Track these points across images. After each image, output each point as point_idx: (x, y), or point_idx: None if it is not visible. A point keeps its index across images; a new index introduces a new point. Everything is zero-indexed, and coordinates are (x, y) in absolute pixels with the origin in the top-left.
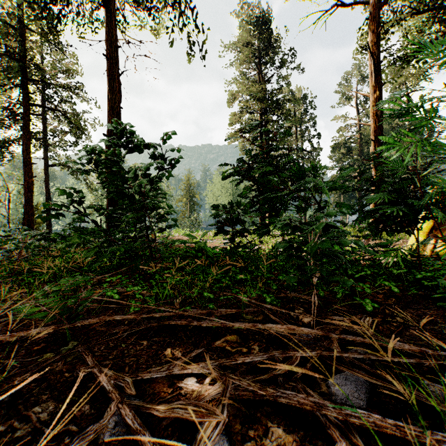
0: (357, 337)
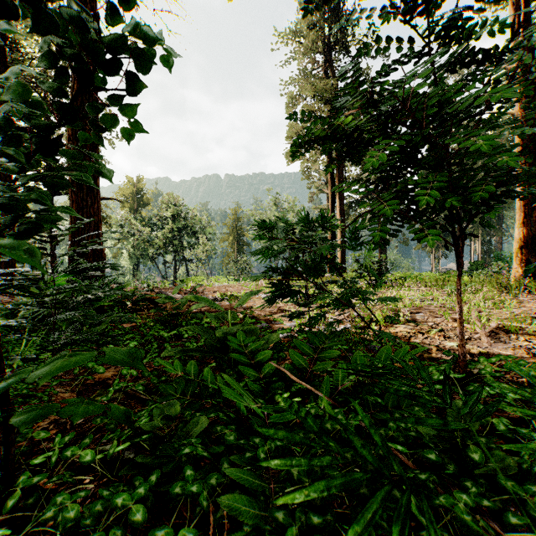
0: None
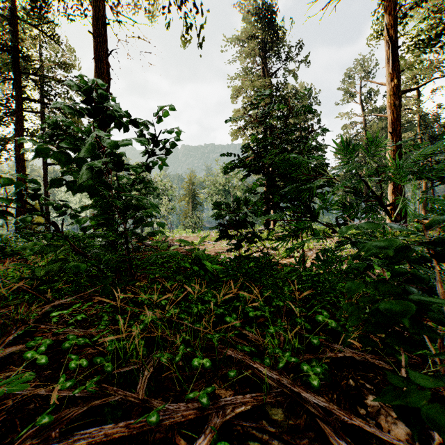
0: None
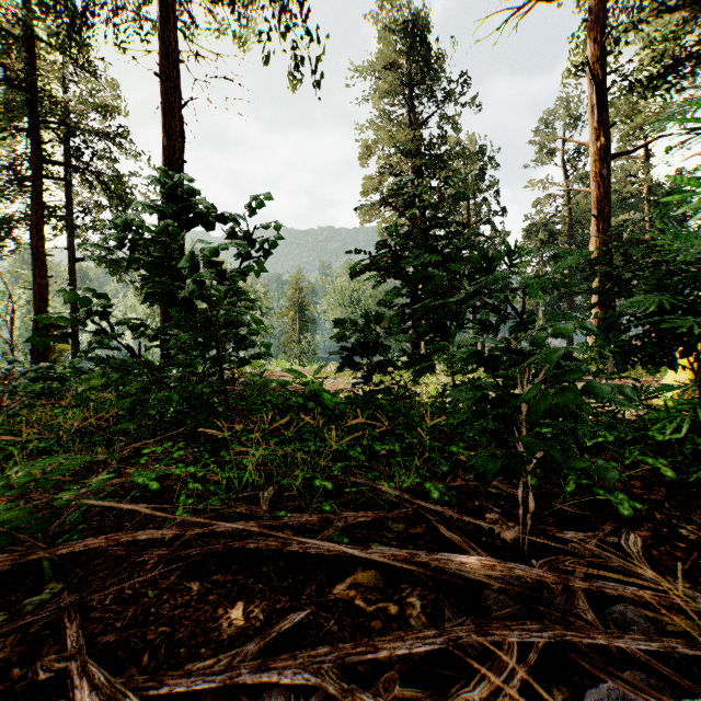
0: (627, 587)
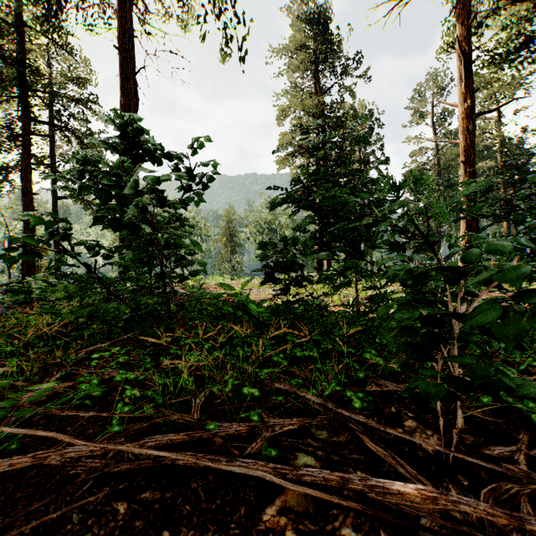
0: None
